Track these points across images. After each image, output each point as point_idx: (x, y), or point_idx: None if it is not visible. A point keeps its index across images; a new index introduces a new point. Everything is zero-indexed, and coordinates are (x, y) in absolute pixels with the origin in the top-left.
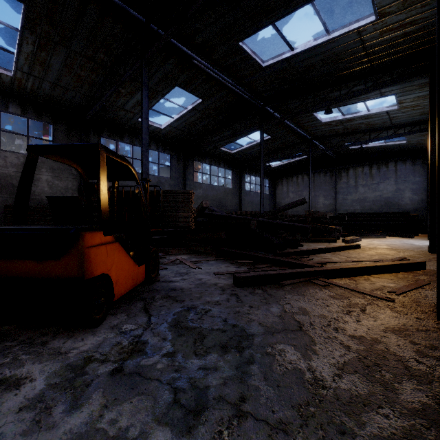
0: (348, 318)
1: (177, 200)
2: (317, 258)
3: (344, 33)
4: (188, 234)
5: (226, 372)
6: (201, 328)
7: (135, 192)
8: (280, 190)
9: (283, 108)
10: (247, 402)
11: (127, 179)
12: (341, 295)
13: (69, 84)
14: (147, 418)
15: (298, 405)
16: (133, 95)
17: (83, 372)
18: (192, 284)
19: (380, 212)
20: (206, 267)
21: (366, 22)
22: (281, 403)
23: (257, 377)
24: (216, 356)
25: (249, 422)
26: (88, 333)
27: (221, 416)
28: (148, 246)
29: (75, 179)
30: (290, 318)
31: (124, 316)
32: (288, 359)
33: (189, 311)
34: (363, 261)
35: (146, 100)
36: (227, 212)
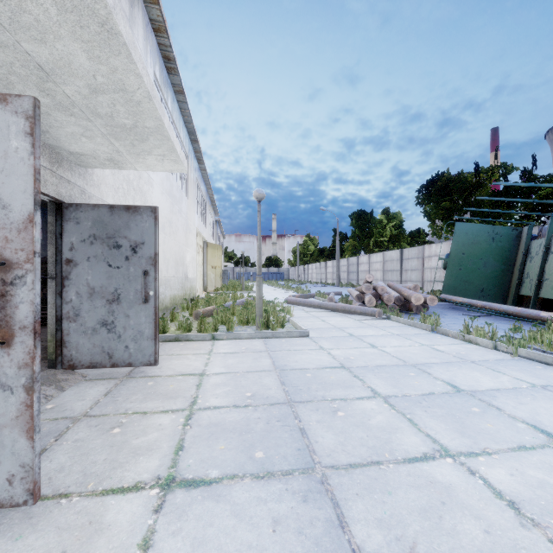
0: None
1: None
2: None
3: None
4: None
5: None
6: None
7: None
8: None
9: None
10: None
11: None
12: None
13: None
14: None
15: None
16: None
17: None
18: None
19: None
20: None
21: None
22: None
23: None
24: None
25: None
26: None
27: None
28: None
29: None
30: None
31: None
32: None
33: None
34: None
35: None
36: None
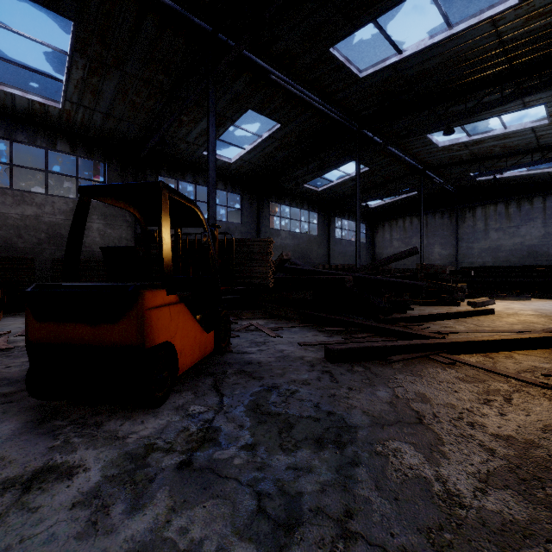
0: (488, 410)
1: (252, 251)
2: (435, 327)
3: (473, 25)
4: (265, 293)
5: (324, 475)
6: (286, 415)
7: (202, 241)
8: (380, 238)
9: (386, 131)
10: (355, 519)
11: (192, 225)
12: (473, 378)
13: (123, 114)
14: (225, 529)
15: (426, 529)
16: (197, 123)
17: (145, 464)
18: (271, 356)
19: (521, 266)
20: (288, 336)
21: (504, 7)
22: (402, 523)
23: (366, 485)
24: (309, 453)
25: (360, 547)
26: (148, 415)
27: (321, 536)
28: (218, 308)
29: (129, 227)
30: (405, 406)
31: (191, 395)
32: (407, 463)
33: (270, 392)
34: (500, 332)
35: (213, 128)
36: (312, 265)
